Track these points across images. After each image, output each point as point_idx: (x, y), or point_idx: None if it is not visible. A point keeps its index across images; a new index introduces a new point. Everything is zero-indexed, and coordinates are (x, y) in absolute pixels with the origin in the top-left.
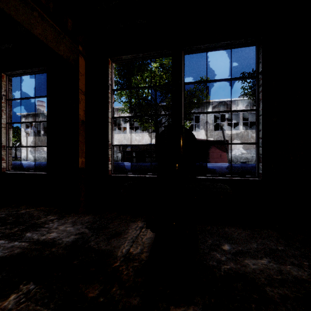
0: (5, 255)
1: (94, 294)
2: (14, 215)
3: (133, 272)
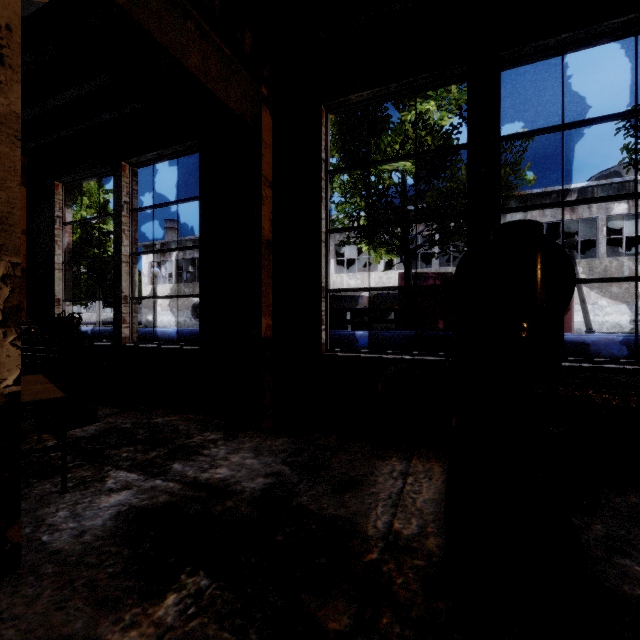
0: (143, 504)
1: (339, 624)
2: (146, 427)
3: (420, 584)
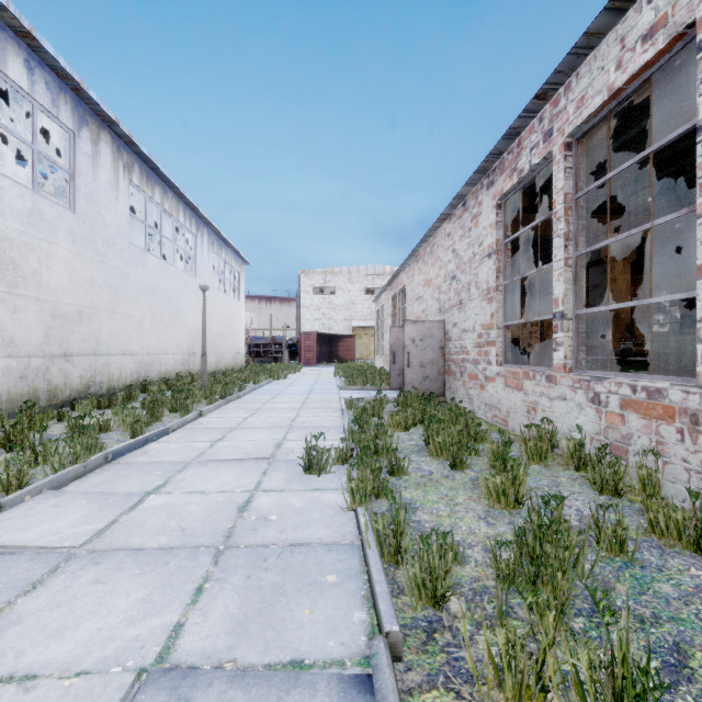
0: None
1: None
2: None
3: None
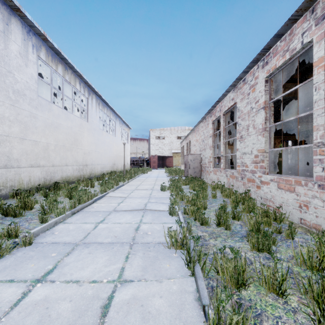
0: None
1: None
2: None
3: None
